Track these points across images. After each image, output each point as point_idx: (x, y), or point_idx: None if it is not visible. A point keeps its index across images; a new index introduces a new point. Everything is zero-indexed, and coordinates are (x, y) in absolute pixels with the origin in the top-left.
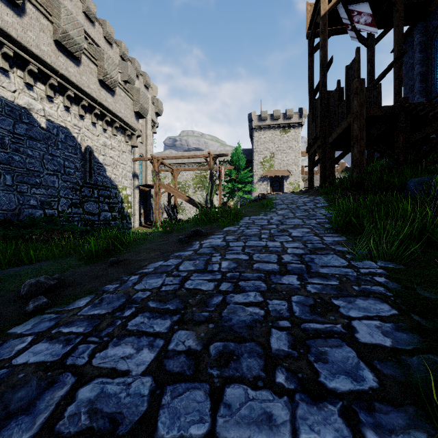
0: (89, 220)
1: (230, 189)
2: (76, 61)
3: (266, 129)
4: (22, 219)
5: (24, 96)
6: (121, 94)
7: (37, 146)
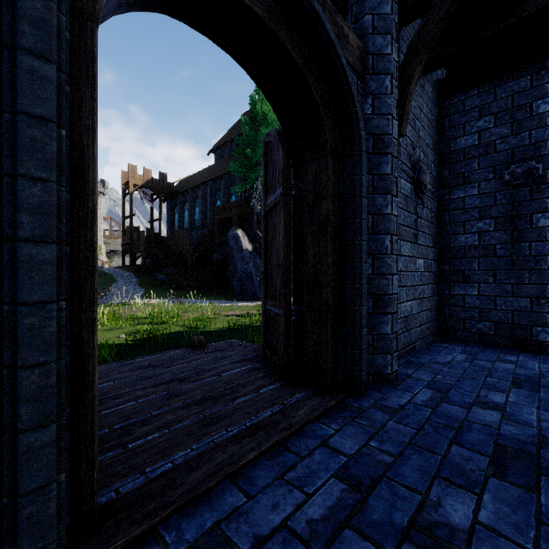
0: None
1: None
2: None
3: None
4: None
5: None
6: None
7: None
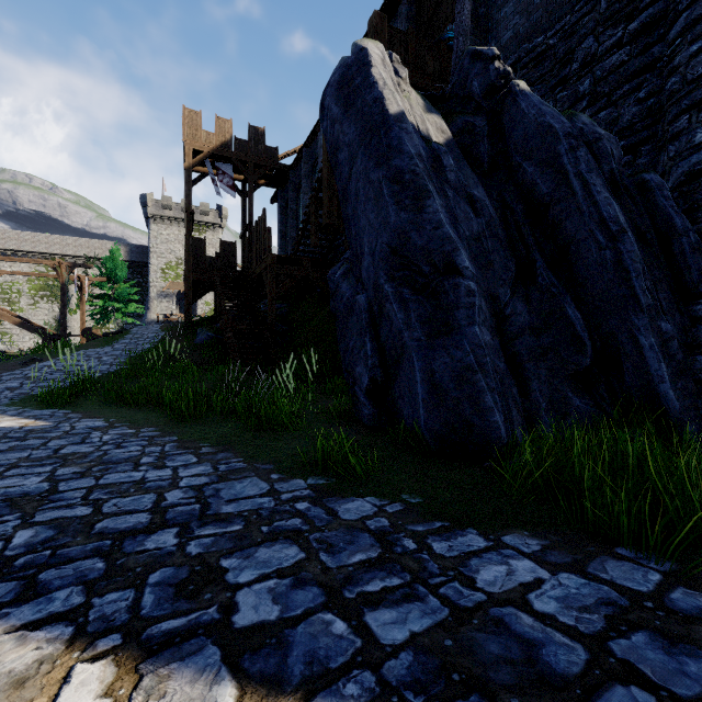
0: None
1: (101, 309)
2: None
3: (171, 223)
4: None
5: None
6: None
7: None
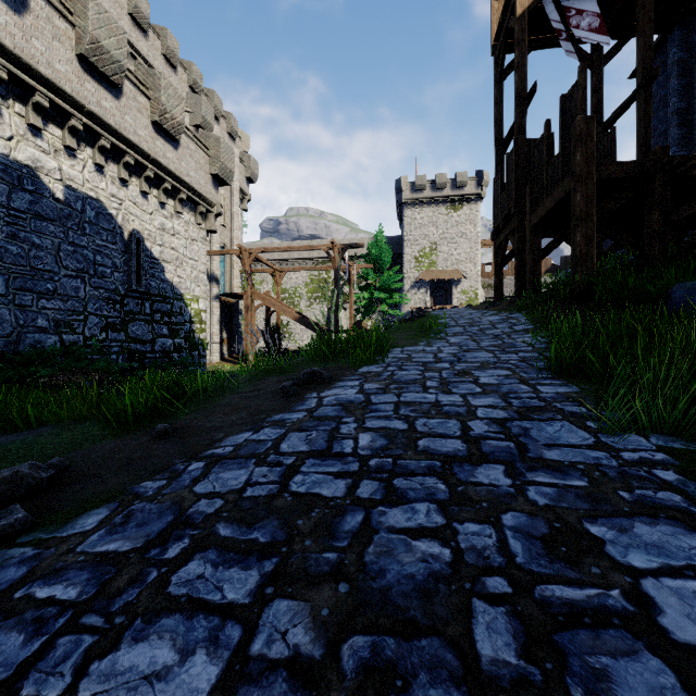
0: (136, 351)
1: (366, 301)
2: (115, 90)
3: (424, 205)
4: (23, 350)
5: (27, 146)
6: (189, 146)
7: (48, 229)
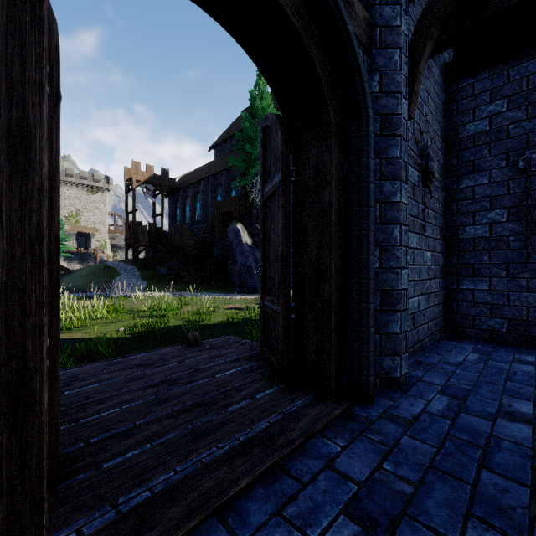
0: None
1: None
2: None
3: (72, 186)
4: None
5: None
6: None
7: None
